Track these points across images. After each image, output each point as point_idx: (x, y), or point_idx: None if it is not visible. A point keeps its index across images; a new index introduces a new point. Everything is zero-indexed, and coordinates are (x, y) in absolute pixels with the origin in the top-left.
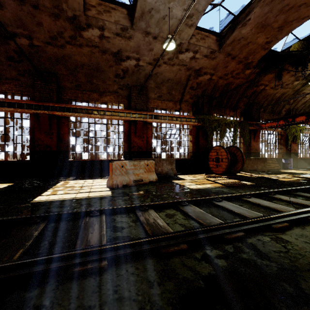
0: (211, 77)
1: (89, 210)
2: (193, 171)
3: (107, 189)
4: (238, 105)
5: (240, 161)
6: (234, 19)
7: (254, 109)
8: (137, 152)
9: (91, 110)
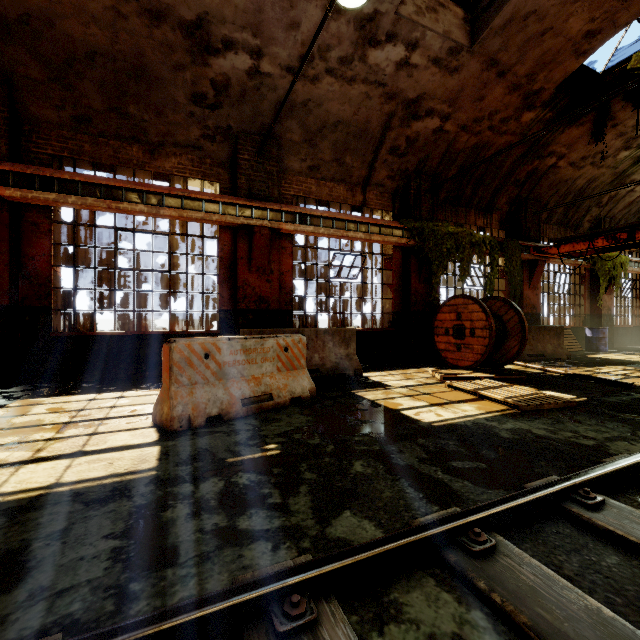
0: (442, 125)
1: None
2: (396, 360)
3: (152, 434)
4: (496, 202)
5: (517, 334)
6: None
7: (529, 213)
8: (255, 313)
9: (120, 189)
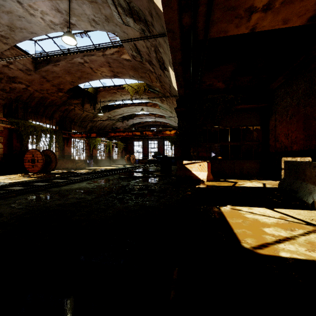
0: (27, 88)
1: None
2: (5, 173)
3: None
4: (54, 116)
5: (54, 161)
6: (48, 56)
7: (67, 121)
8: None
9: None
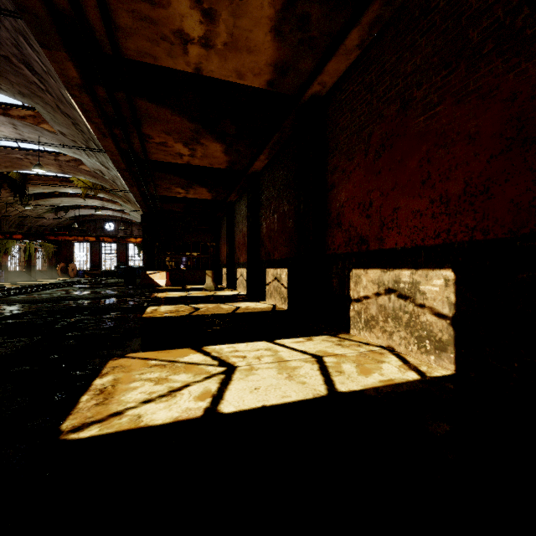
0: None
1: None
2: None
3: None
4: None
5: None
6: None
7: None
8: None
9: None
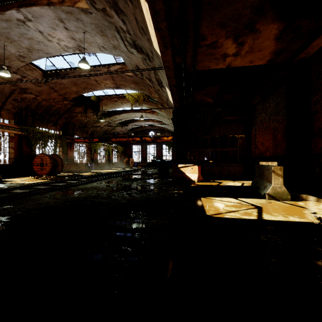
0: (36, 97)
1: None
2: (16, 176)
3: None
4: (58, 122)
5: (61, 165)
6: (57, 70)
7: (70, 127)
8: None
9: None
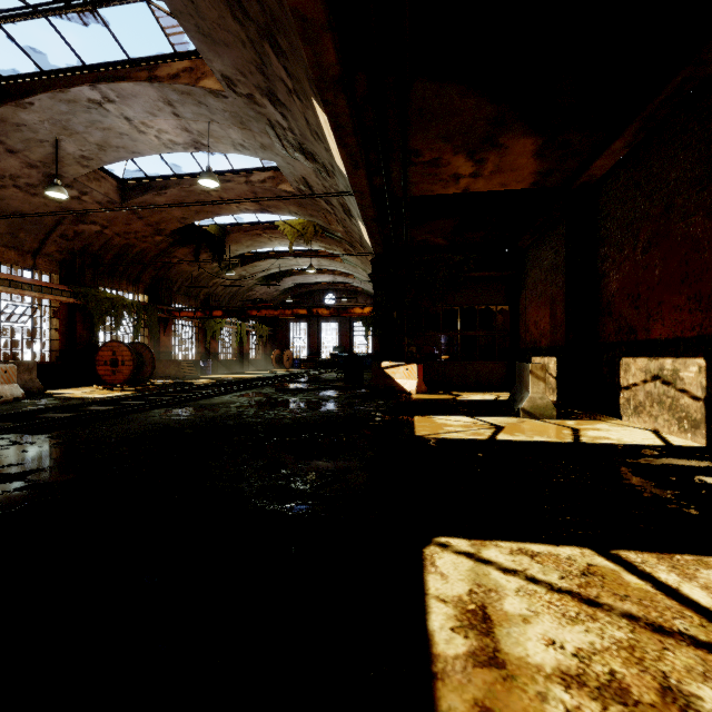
0: (103, 230)
1: (28, 411)
2: (63, 385)
3: None
4: (142, 277)
5: (151, 363)
6: (147, 179)
7: (164, 287)
8: None
9: None
